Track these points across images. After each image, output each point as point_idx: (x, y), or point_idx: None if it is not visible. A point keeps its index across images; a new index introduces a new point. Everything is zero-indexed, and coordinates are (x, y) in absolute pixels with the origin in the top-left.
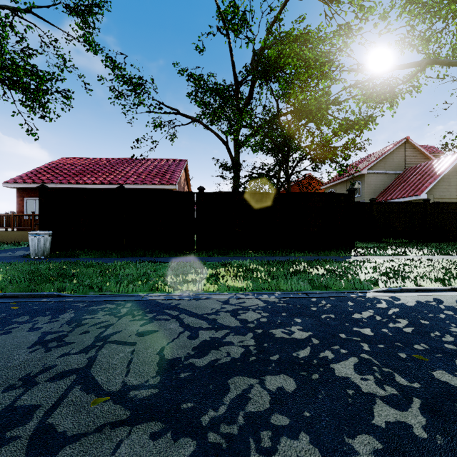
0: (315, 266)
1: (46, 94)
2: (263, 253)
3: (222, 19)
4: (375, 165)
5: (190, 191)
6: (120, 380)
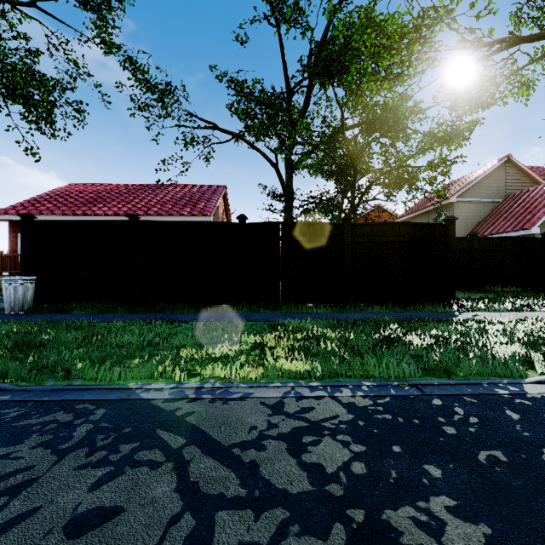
0: (414, 331)
1: (53, 107)
2: (327, 308)
3: (270, 5)
4: (466, 191)
5: None
6: None
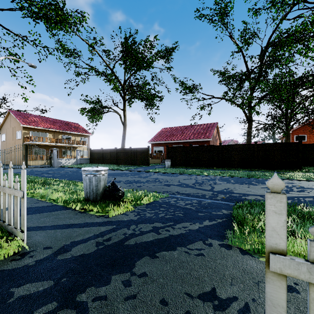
0: (258, 173)
1: (154, 99)
2: (246, 169)
3: (237, 46)
4: None
5: (220, 137)
6: (200, 179)
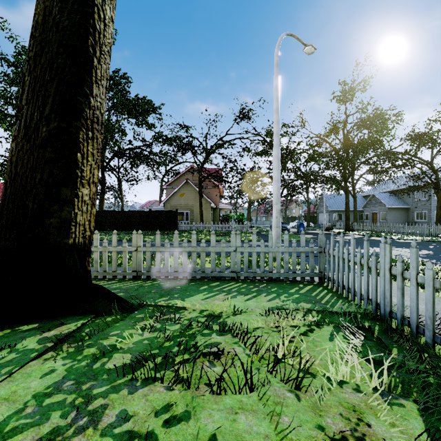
0: None
1: None
2: None
3: None
4: (173, 183)
5: None
6: None
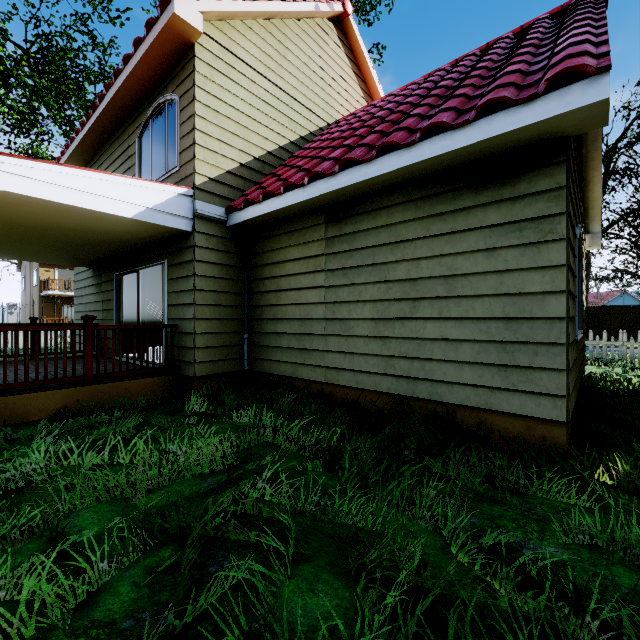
0: None
1: None
2: None
3: None
4: None
5: None
6: None
